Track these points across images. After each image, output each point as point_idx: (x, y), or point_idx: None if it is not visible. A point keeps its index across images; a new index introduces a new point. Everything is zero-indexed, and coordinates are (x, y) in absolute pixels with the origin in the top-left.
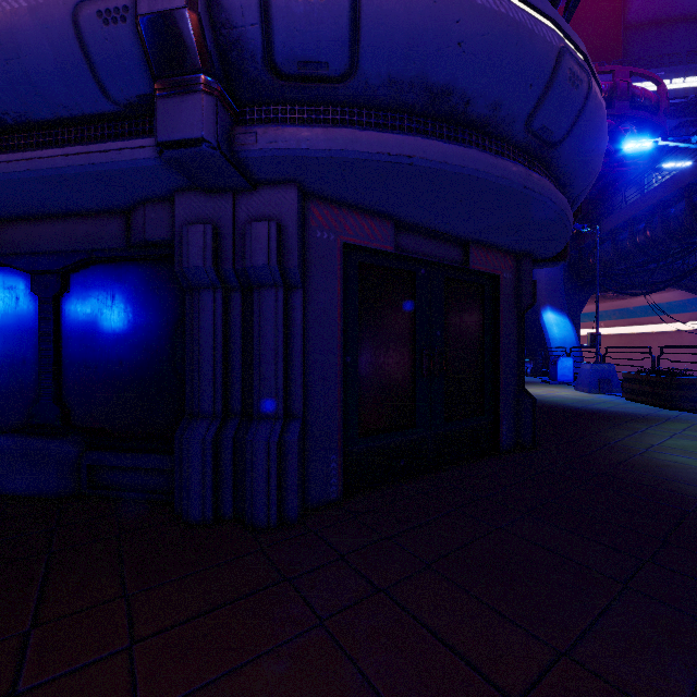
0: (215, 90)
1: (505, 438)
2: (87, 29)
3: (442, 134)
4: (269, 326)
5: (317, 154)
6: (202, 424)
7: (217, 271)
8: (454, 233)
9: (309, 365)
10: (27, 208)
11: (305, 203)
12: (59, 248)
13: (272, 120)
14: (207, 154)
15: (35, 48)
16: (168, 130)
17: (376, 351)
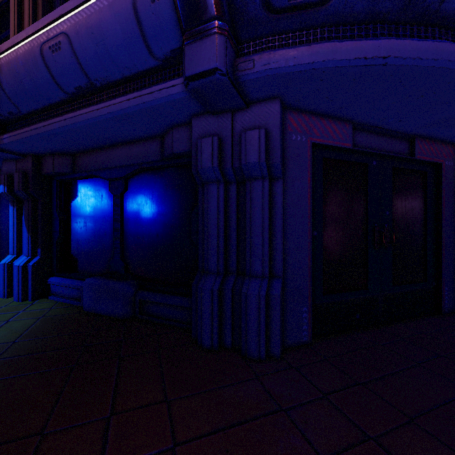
0: (225, 31)
1: (447, 302)
2: (141, 9)
3: (412, 35)
4: (258, 208)
5: (301, 68)
6: (210, 278)
7: (220, 170)
8: (403, 129)
9: (287, 237)
10: (107, 140)
11: (284, 114)
12: (123, 164)
13: (264, 49)
14: (218, 80)
15: (112, 31)
16: (192, 66)
17: (336, 227)
